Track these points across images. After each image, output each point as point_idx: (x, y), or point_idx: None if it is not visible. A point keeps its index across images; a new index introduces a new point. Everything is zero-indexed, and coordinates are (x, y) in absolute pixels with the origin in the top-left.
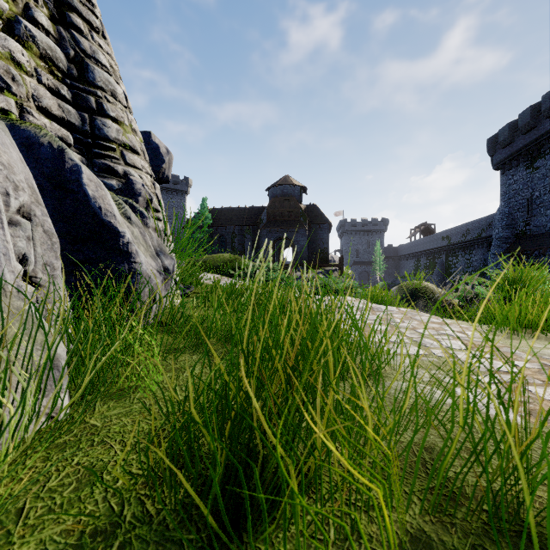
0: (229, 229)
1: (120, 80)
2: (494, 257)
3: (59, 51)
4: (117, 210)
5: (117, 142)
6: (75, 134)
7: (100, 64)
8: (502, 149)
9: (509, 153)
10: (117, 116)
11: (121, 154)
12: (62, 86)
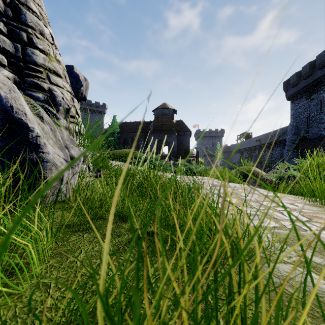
0: (129, 134)
1: (48, 25)
2: (287, 152)
3: None
4: (28, 109)
5: (43, 66)
6: (9, 58)
7: (31, 10)
8: (292, 88)
9: (296, 90)
10: (44, 48)
11: (47, 75)
12: None
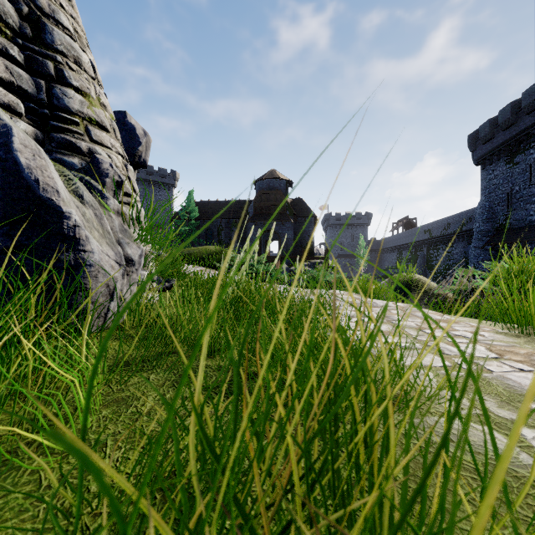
0: (215, 221)
1: (88, 48)
2: (475, 250)
3: (8, 5)
4: (62, 185)
5: (80, 115)
6: (27, 103)
7: (62, 25)
8: (482, 144)
9: (489, 148)
10: (81, 86)
11: (86, 129)
12: (11, 45)
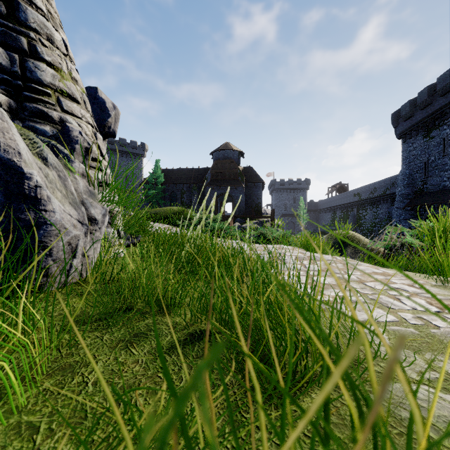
0: (178, 186)
1: (61, 28)
2: (397, 210)
3: None
4: (24, 147)
5: (52, 87)
6: (1, 74)
7: (35, 5)
8: (404, 121)
9: (409, 125)
10: (53, 61)
11: (57, 100)
12: None
